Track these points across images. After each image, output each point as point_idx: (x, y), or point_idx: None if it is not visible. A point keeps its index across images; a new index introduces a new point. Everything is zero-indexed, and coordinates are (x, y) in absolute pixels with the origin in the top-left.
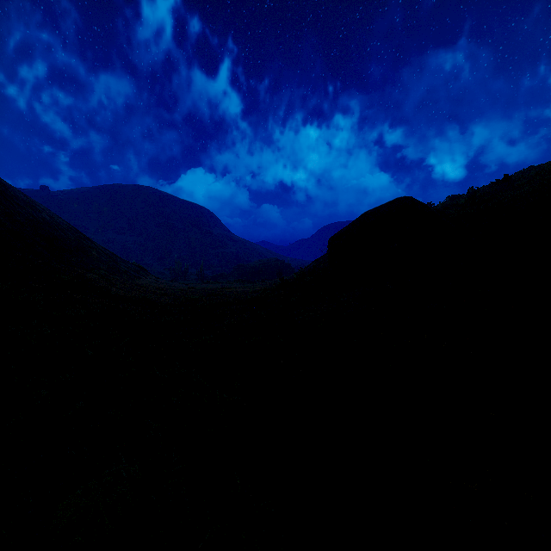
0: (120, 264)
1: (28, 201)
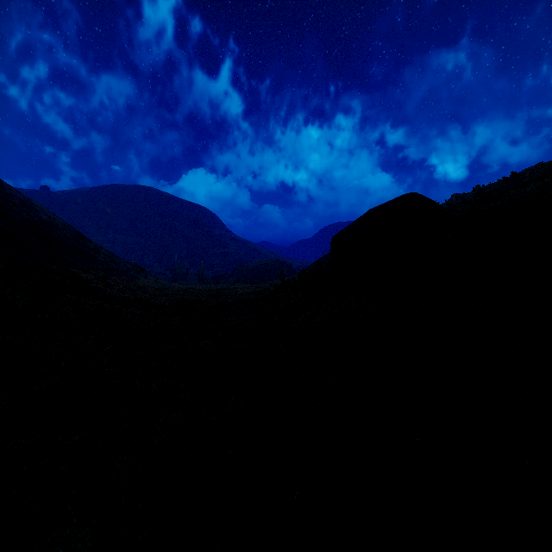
0: (118, 264)
1: (25, 200)
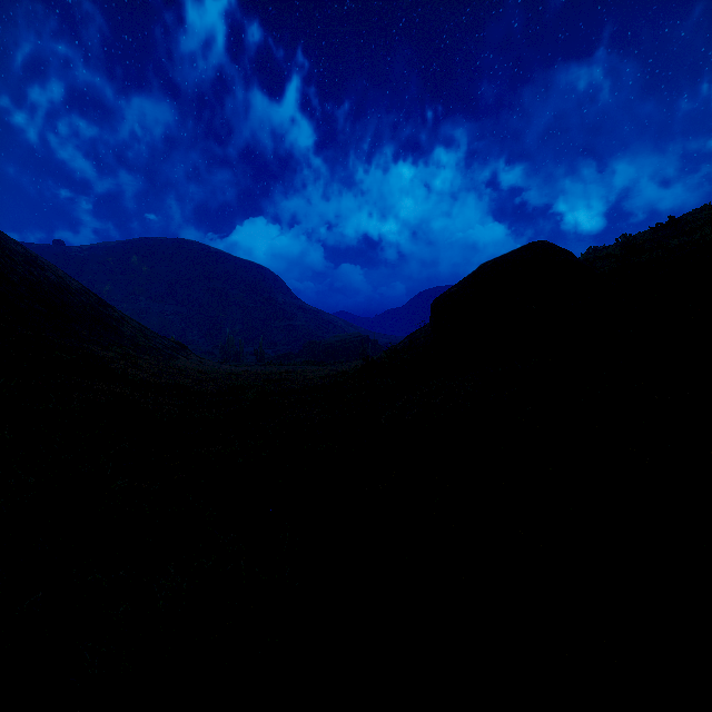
0: (151, 340)
1: (27, 255)
